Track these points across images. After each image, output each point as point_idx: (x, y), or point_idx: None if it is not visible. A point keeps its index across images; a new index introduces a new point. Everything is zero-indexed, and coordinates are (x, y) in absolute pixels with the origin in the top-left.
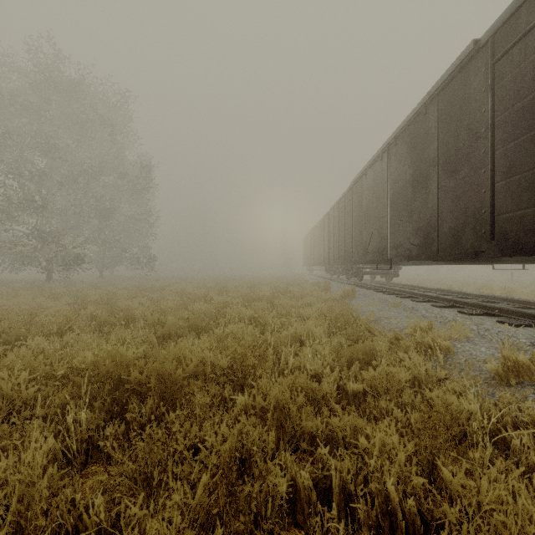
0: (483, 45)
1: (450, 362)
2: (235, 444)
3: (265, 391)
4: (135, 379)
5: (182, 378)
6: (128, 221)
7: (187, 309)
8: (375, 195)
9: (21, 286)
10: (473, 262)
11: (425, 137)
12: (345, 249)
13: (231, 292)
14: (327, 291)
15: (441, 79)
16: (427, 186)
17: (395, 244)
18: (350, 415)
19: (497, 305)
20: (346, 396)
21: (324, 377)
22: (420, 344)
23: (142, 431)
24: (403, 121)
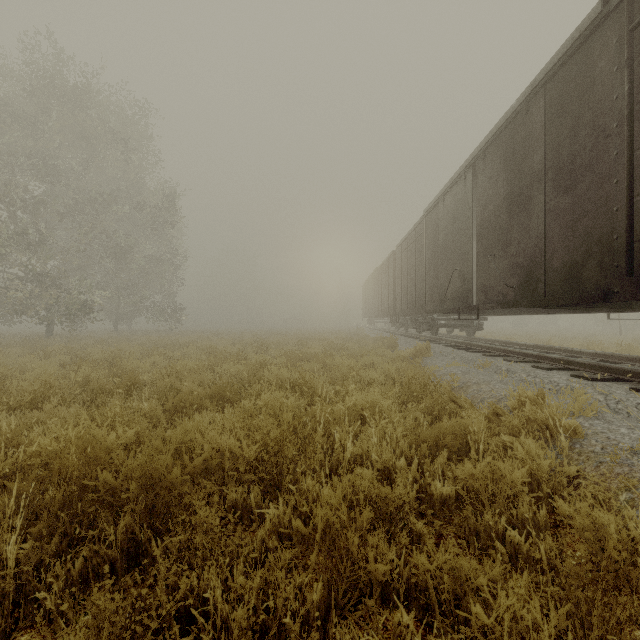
0: (615, 6)
1: (580, 450)
2: (250, 619)
3: (307, 510)
4: (104, 486)
5: (183, 480)
6: (148, 262)
7: (214, 371)
8: (456, 225)
9: (11, 342)
10: (590, 309)
11: (526, 143)
12: (416, 295)
13: (273, 349)
14: (393, 348)
15: (552, 62)
16: (529, 209)
17: (484, 287)
18: (448, 553)
19: (628, 367)
20: (430, 502)
21: (398, 473)
22: (529, 422)
23: (85, 596)
24: (495, 125)
